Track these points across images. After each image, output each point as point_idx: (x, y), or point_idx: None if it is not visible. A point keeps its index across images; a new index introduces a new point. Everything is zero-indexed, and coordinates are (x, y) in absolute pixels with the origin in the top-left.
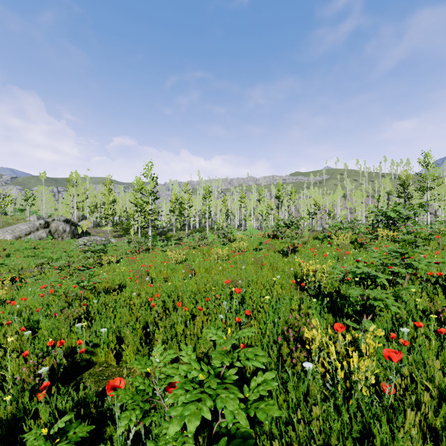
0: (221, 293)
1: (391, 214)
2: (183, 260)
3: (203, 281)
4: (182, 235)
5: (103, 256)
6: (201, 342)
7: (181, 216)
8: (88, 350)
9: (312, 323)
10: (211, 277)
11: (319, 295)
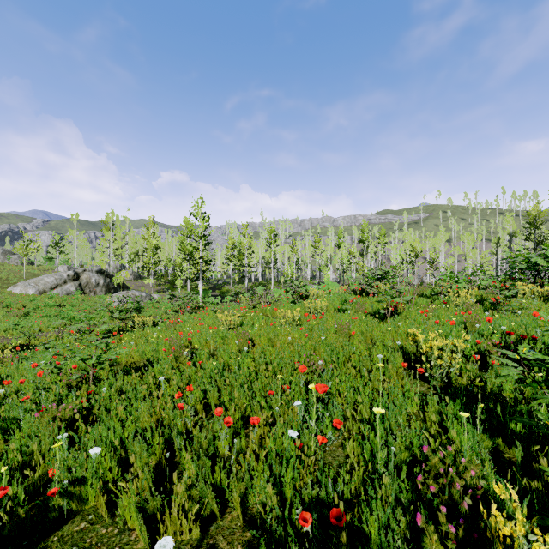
0: (291, 380)
1: (539, 260)
2: (238, 325)
3: (265, 358)
4: (240, 290)
5: (135, 318)
6: (257, 482)
7: (240, 266)
8: (64, 491)
9: (473, 467)
10: (276, 352)
11: (456, 393)
